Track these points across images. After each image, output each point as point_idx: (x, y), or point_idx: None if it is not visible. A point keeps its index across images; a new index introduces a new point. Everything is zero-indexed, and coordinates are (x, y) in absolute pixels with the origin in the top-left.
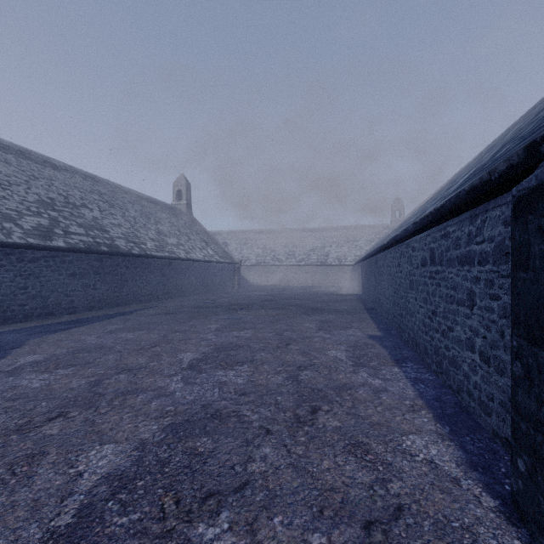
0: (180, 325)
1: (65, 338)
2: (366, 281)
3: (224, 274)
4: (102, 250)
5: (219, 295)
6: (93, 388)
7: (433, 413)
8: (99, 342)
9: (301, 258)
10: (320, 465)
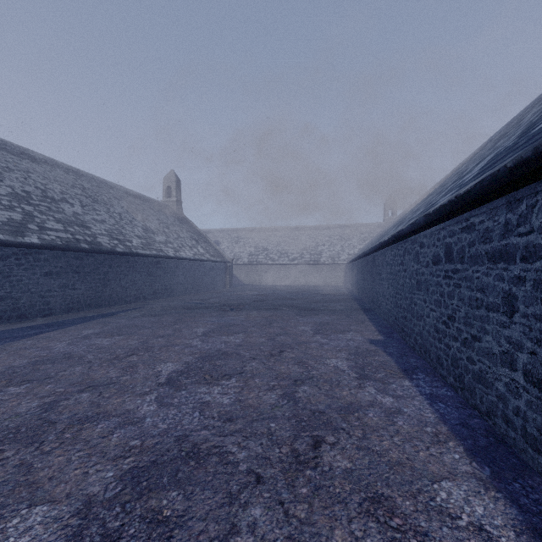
0: (164, 328)
1: (31, 346)
2: (362, 280)
3: (215, 273)
4: (82, 247)
5: (210, 295)
6: (45, 414)
7: (463, 445)
8: (68, 351)
9: (294, 257)
10: (331, 538)
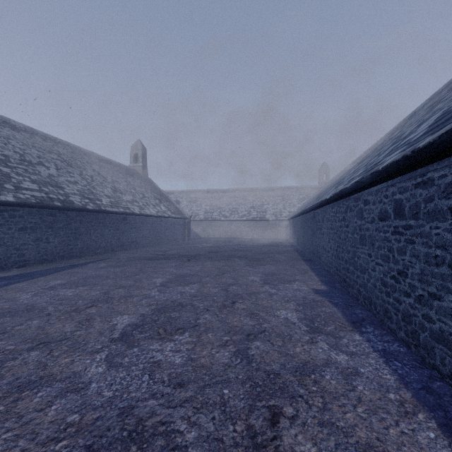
0: (126, 279)
1: None
2: (302, 234)
3: (176, 227)
4: (55, 205)
5: (170, 247)
6: None
7: (434, 419)
8: (31, 302)
9: (243, 214)
10: None
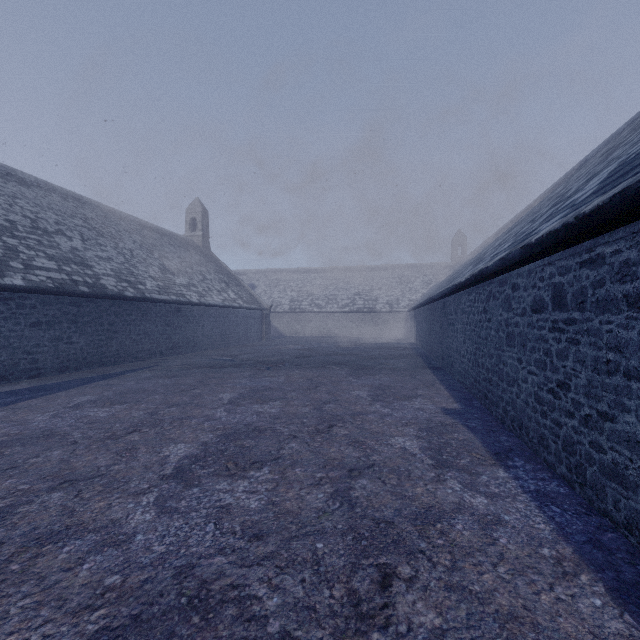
0: (181, 394)
1: (2, 419)
2: (427, 332)
3: (250, 322)
4: (80, 291)
5: (242, 349)
6: None
7: (602, 581)
8: (49, 426)
9: (344, 304)
10: None
